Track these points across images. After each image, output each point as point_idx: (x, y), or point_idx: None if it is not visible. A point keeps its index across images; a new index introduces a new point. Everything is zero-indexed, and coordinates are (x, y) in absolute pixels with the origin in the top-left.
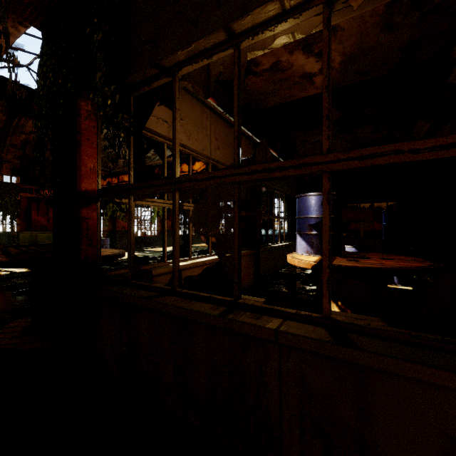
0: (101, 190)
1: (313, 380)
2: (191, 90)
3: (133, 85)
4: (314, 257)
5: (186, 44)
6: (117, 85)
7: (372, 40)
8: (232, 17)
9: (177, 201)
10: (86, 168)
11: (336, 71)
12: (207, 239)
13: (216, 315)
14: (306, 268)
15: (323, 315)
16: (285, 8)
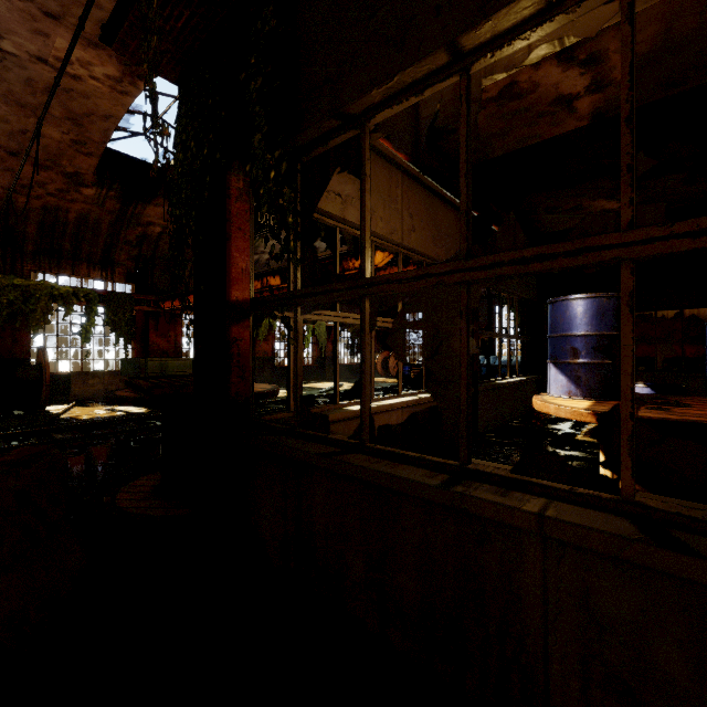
0: (255, 300)
1: (606, 602)
2: (374, 145)
3: (302, 146)
4: (583, 402)
5: (385, 78)
6: (283, 149)
7: (691, 23)
8: (461, 27)
9: (366, 314)
10: (237, 269)
11: (618, 86)
12: (386, 371)
13: (435, 486)
14: (555, 420)
15: (621, 497)
16: (551, 0)
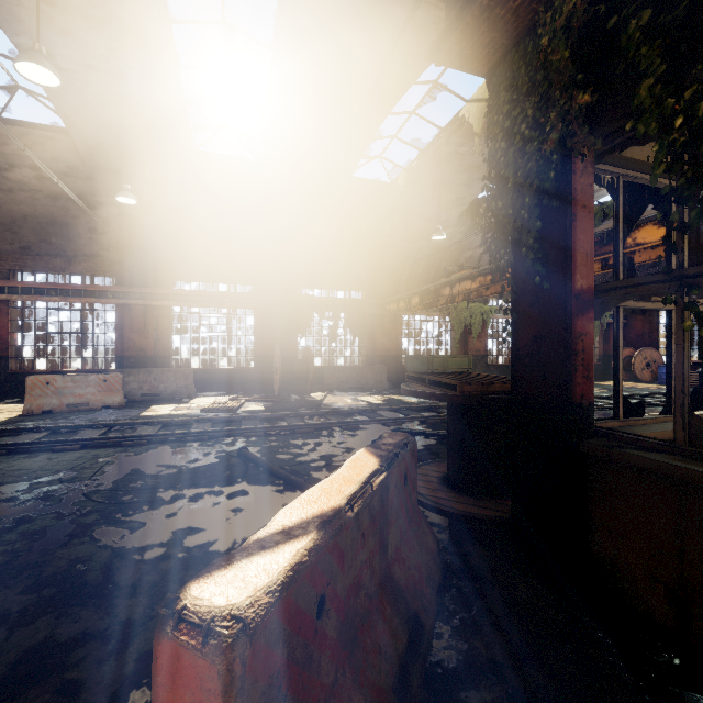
0: (596, 287)
1: None
2: None
3: None
4: None
5: None
6: (700, 83)
7: None
8: None
9: None
10: (581, 254)
11: None
12: (628, 373)
13: None
14: None
15: None
16: None
